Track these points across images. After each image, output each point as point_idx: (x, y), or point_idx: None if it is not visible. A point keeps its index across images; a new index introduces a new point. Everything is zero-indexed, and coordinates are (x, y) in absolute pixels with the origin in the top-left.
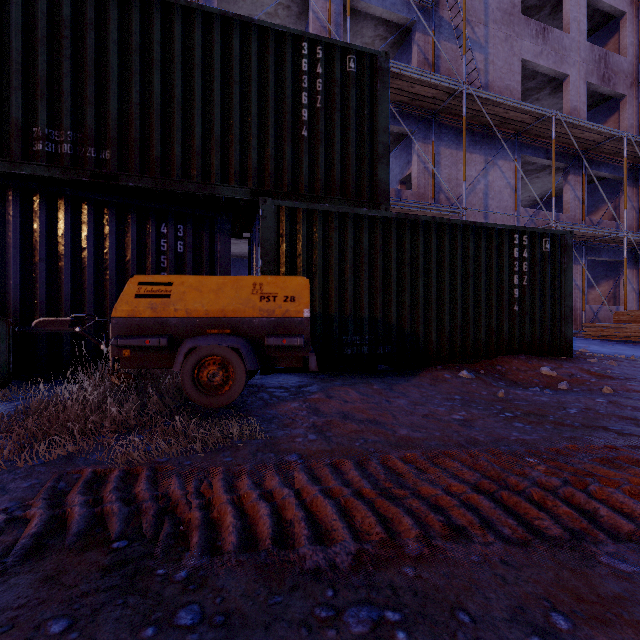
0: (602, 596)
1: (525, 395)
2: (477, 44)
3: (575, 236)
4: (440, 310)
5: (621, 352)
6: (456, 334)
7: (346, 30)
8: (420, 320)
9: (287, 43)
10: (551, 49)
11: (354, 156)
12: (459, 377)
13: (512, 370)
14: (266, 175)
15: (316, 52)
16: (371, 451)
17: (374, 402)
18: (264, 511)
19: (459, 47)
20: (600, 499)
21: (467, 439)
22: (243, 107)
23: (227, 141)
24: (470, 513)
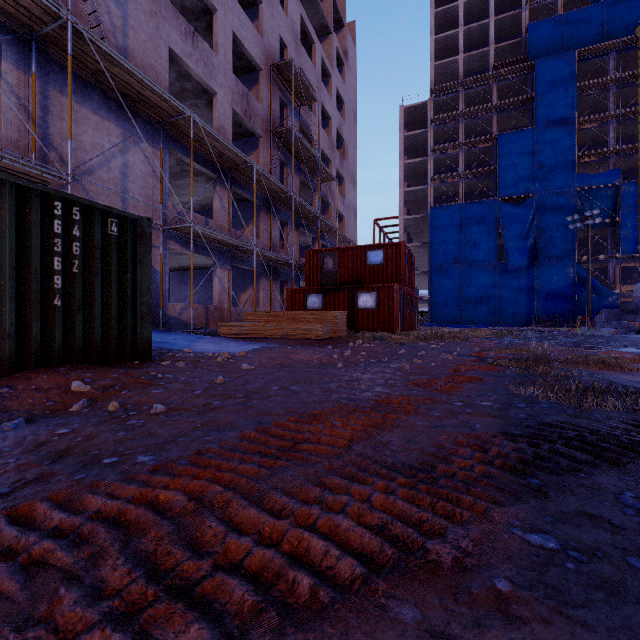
0: None
1: None
2: None
3: (220, 242)
4: None
5: (223, 349)
6: None
7: None
8: None
9: None
10: (201, 58)
11: None
12: None
13: (26, 391)
14: None
15: None
16: None
17: None
18: None
19: None
20: None
21: None
22: None
23: None
24: None
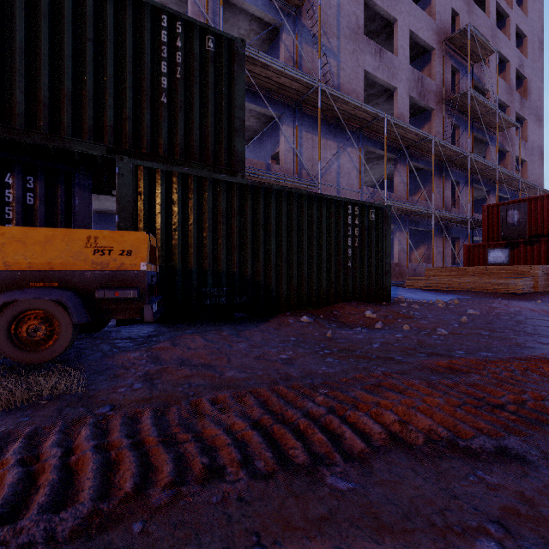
0: (309, 520)
1: (347, 334)
2: (331, 52)
3: (401, 211)
4: (289, 265)
5: (426, 298)
6: (303, 285)
7: (224, 19)
8: (272, 274)
9: (146, 12)
10: (385, 66)
11: (213, 127)
12: (300, 321)
13: (345, 314)
14: (124, 134)
15: (176, 26)
16: (190, 395)
17: (216, 347)
18: (9, 480)
19: (317, 51)
20: (352, 422)
21: (283, 376)
22: (98, 65)
23: (80, 96)
24: (236, 451)
